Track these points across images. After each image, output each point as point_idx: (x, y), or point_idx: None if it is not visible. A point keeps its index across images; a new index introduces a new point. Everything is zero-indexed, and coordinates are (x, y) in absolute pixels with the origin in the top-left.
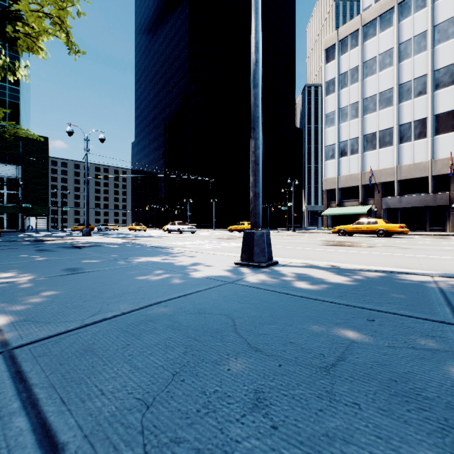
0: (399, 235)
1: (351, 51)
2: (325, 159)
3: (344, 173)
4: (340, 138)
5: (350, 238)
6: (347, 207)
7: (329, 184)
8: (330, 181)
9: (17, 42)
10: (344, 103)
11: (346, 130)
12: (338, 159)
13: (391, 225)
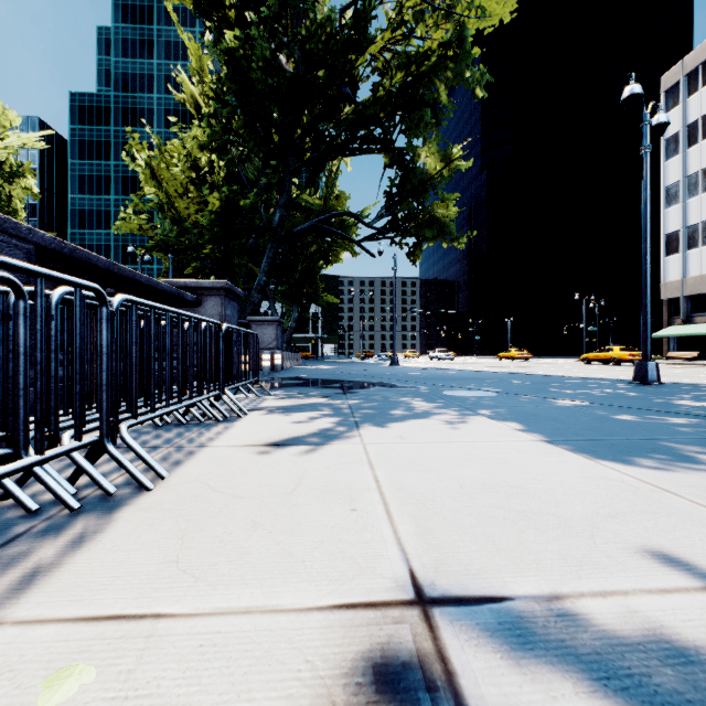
0: (680, 365)
1: (703, 88)
2: (664, 253)
3: (692, 273)
4: (687, 221)
5: (564, 365)
6: (697, 325)
7: (670, 291)
8: (672, 286)
9: (331, 261)
10: (692, 169)
11: (695, 209)
12: (684, 253)
13: (622, 353)
